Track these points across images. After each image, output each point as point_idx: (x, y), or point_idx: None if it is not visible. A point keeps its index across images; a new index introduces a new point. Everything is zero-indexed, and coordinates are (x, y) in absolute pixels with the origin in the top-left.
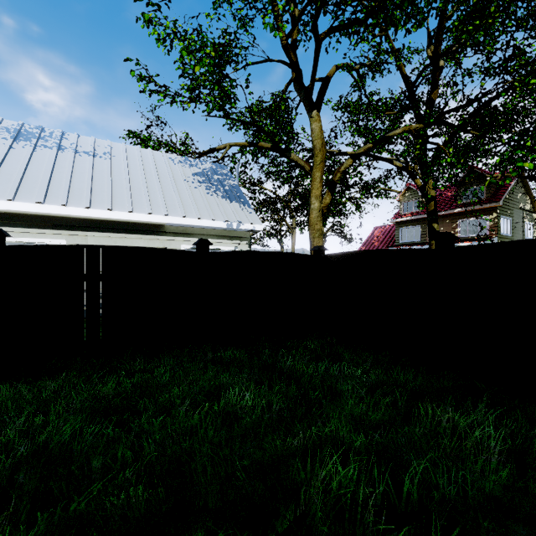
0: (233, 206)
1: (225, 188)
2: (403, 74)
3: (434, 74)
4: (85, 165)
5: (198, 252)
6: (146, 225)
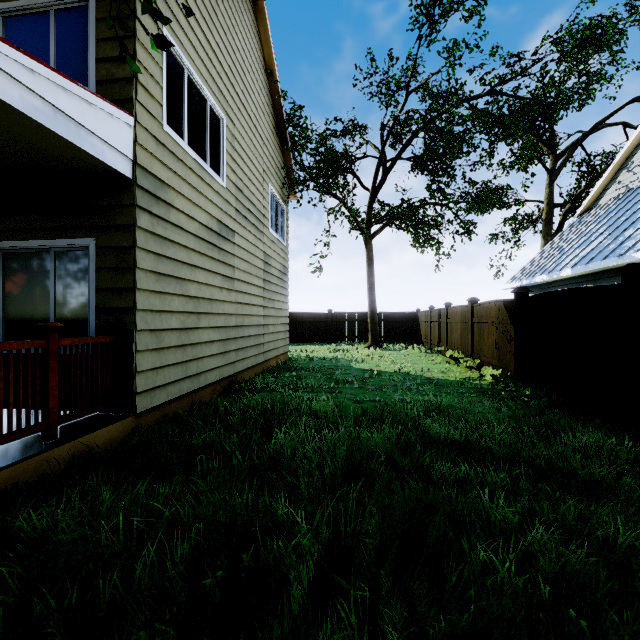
0: None
1: None
2: None
3: None
4: None
5: None
6: None
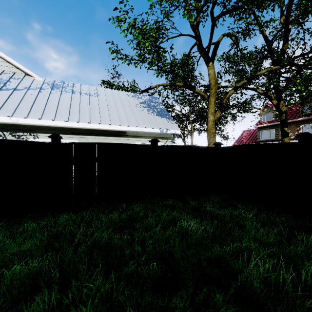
0: (163, 120)
1: (158, 110)
2: (264, 35)
3: (285, 34)
4: (85, 100)
5: (152, 146)
6: (117, 132)
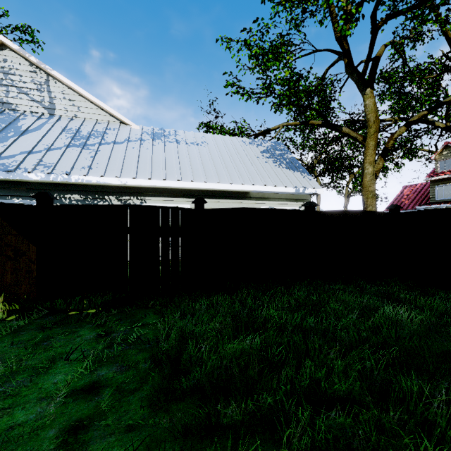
0: (296, 175)
1: (286, 161)
2: (448, 38)
3: None
4: (194, 152)
5: (307, 211)
6: (237, 193)
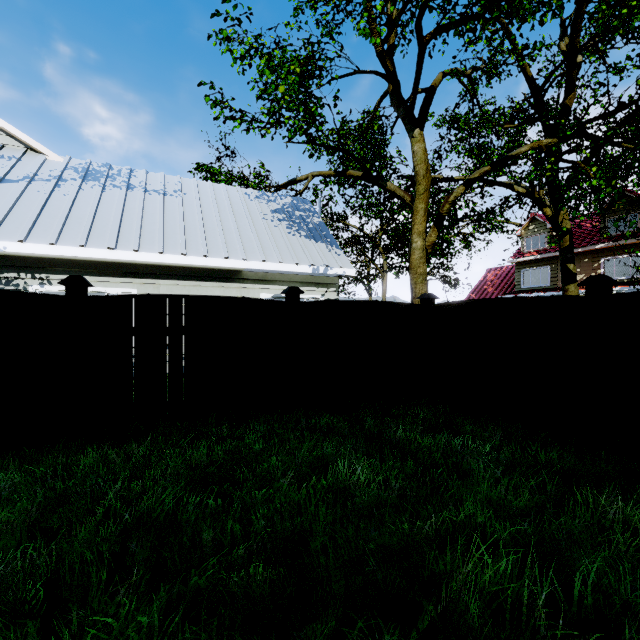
0: (318, 247)
1: (309, 227)
2: (527, 76)
3: (569, 74)
4: (156, 205)
5: (287, 302)
6: (221, 271)
